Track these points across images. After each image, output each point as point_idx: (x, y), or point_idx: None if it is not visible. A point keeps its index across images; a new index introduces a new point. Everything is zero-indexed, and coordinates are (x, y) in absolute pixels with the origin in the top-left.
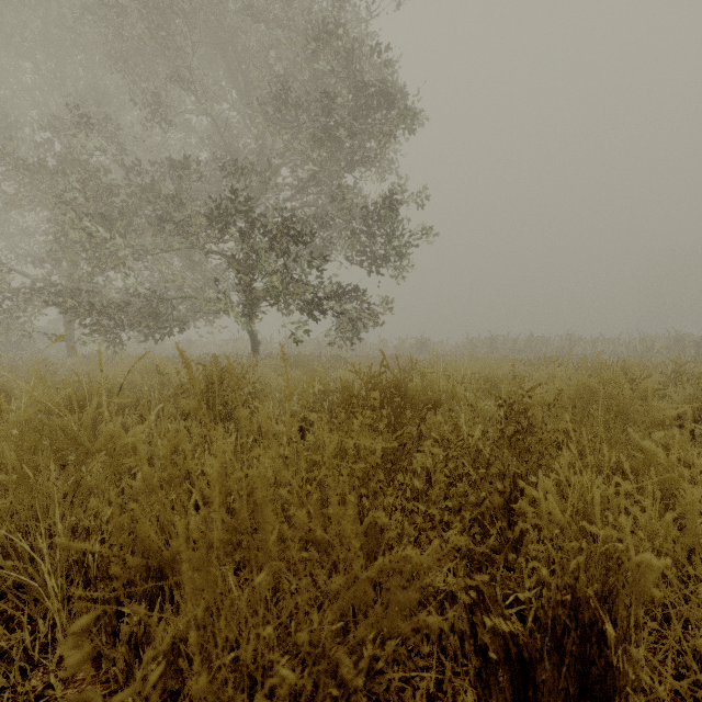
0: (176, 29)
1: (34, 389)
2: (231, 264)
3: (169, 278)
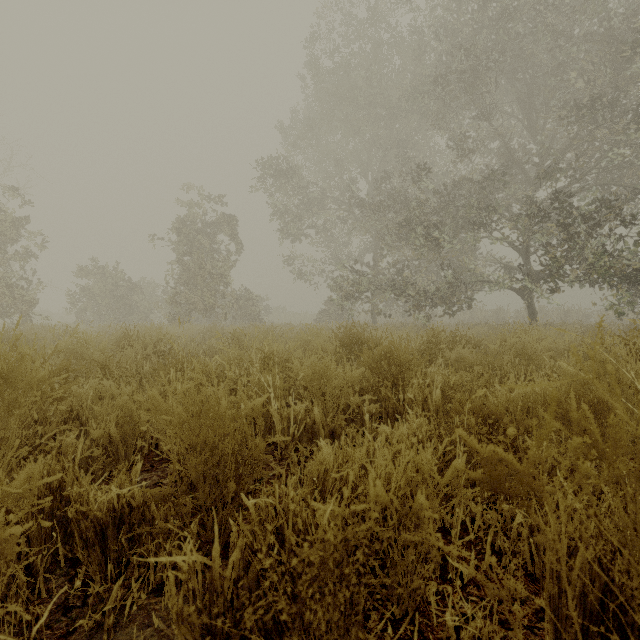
0: (480, 79)
1: (556, 340)
2: (548, 251)
3: (470, 265)
